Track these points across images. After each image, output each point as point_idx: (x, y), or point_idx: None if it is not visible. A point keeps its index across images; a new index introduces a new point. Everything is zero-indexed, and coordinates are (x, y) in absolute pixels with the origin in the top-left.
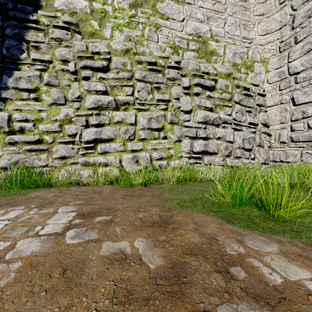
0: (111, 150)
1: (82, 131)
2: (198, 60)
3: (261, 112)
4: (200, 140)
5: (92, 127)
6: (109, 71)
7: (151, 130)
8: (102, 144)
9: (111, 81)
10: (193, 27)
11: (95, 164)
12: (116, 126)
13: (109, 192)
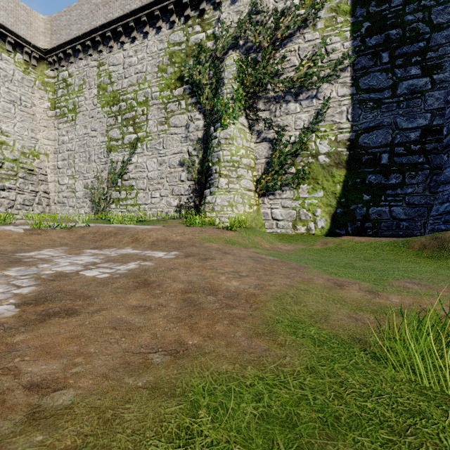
0: None
1: None
2: None
3: (43, 185)
4: None
5: None
6: None
7: None
8: None
9: None
10: None
11: None
12: None
13: None
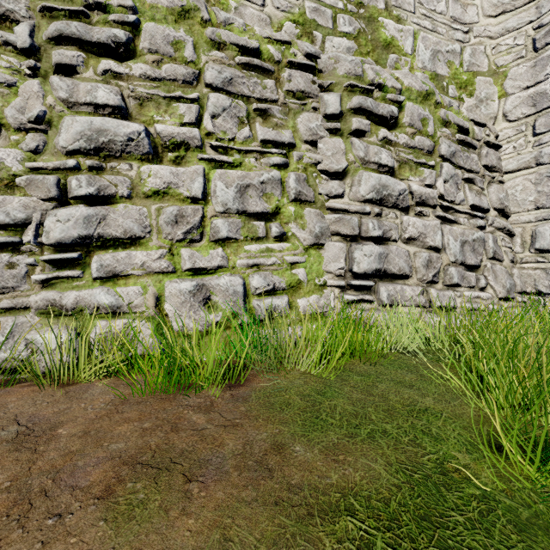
0: (134, 269)
1: (46, 214)
2: (358, 57)
3: (492, 183)
4: (369, 243)
5: (77, 204)
6: (135, 59)
7: (248, 218)
8: (107, 251)
9: (140, 83)
10: None
11: (82, 309)
12: (151, 202)
13: (82, 432)
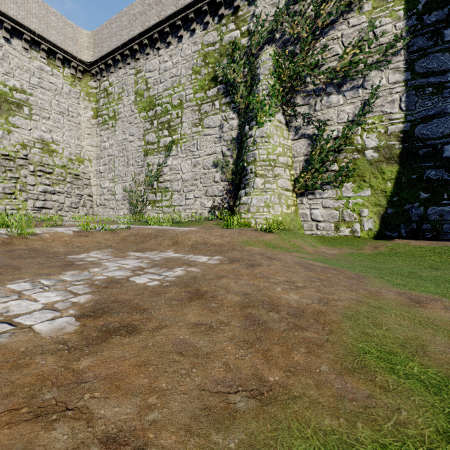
0: None
1: None
2: (42, 155)
3: (87, 188)
4: (41, 201)
5: None
6: None
7: (6, 194)
8: None
9: None
10: (39, 134)
11: None
12: None
13: None
